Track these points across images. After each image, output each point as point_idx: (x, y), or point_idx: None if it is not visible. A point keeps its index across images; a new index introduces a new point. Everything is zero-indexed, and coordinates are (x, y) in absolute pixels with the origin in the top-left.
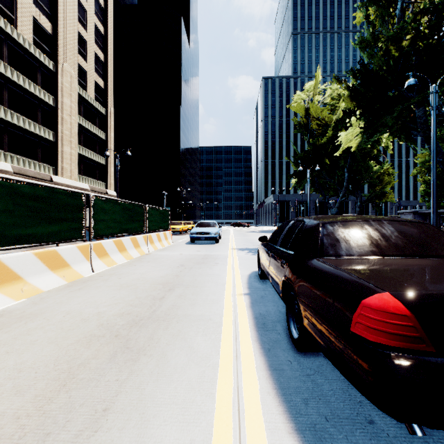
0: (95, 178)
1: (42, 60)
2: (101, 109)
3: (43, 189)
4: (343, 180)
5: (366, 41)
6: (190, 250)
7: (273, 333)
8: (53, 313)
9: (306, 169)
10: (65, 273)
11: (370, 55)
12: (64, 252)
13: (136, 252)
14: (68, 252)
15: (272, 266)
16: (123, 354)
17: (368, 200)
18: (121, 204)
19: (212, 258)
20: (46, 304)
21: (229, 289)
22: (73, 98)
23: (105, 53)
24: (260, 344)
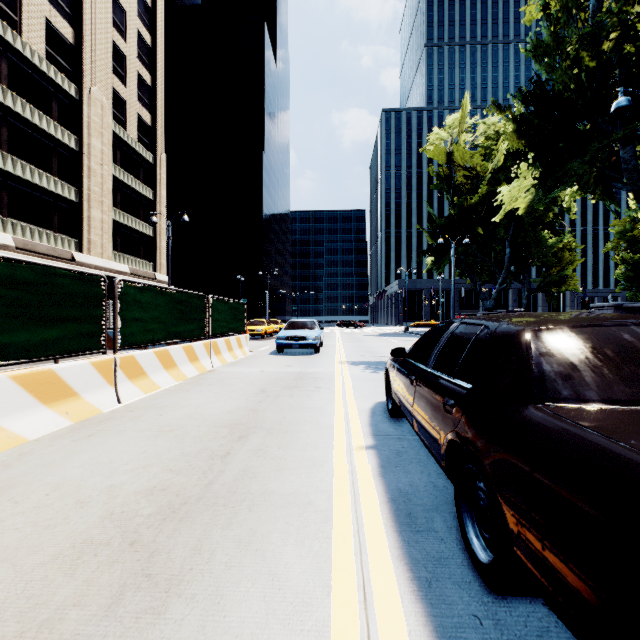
0: (138, 256)
1: (59, 83)
2: (147, 155)
3: (29, 268)
4: (503, 258)
5: (544, 47)
6: (276, 364)
7: (431, 538)
8: (30, 488)
9: (449, 243)
10: (69, 408)
11: (550, 67)
12: (67, 372)
13: (192, 368)
14: (75, 373)
15: (420, 405)
16: (136, 593)
17: (539, 288)
18: (167, 294)
19: (311, 378)
20: (24, 468)
21: (340, 437)
22: (105, 138)
23: (152, 73)
24: (409, 567)
